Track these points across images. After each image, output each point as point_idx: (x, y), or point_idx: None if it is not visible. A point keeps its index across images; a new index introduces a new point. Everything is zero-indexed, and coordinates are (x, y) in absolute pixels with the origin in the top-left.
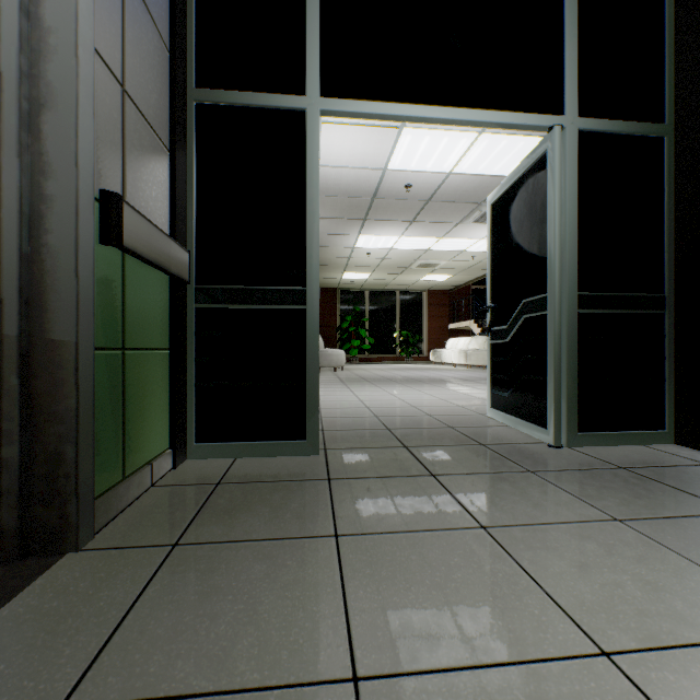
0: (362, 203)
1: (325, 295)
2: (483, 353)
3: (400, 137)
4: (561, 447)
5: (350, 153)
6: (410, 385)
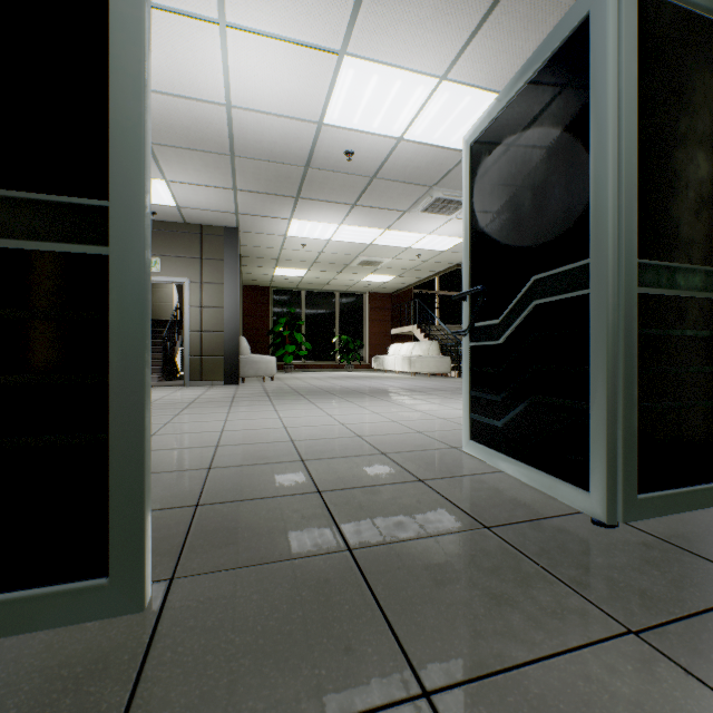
0: (293, 174)
1: (255, 294)
2: (429, 360)
3: (340, 71)
4: (617, 525)
5: (273, 90)
6: (352, 399)
